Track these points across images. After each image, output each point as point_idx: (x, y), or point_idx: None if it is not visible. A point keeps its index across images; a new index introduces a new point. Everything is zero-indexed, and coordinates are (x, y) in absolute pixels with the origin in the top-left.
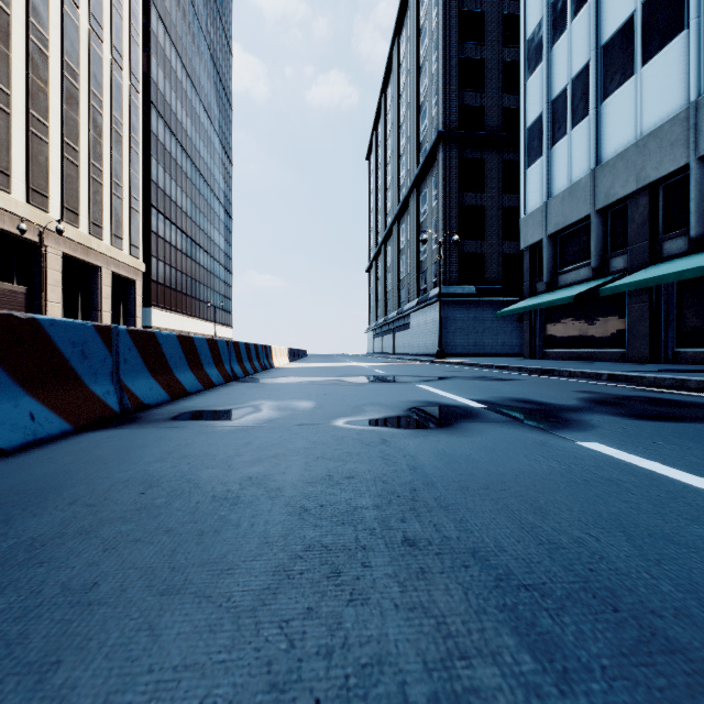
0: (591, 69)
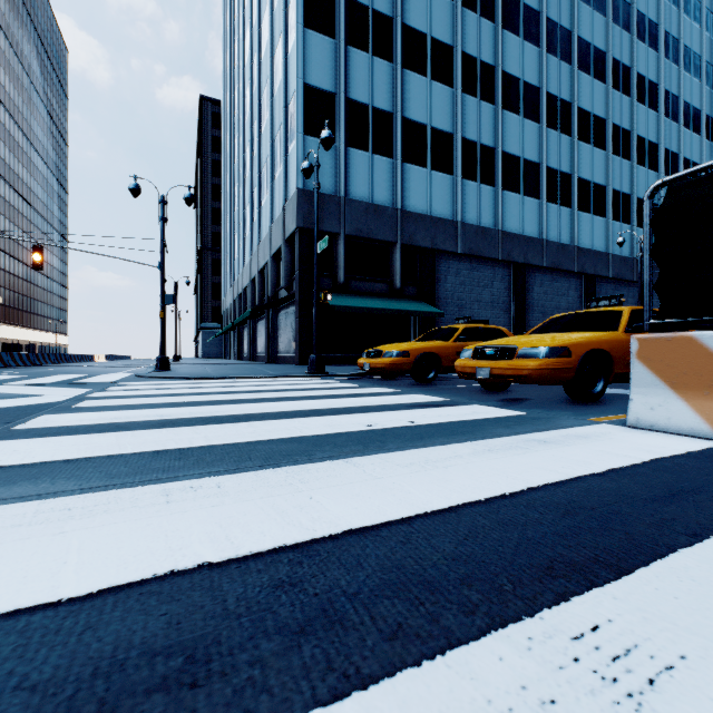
0: (226, 260)
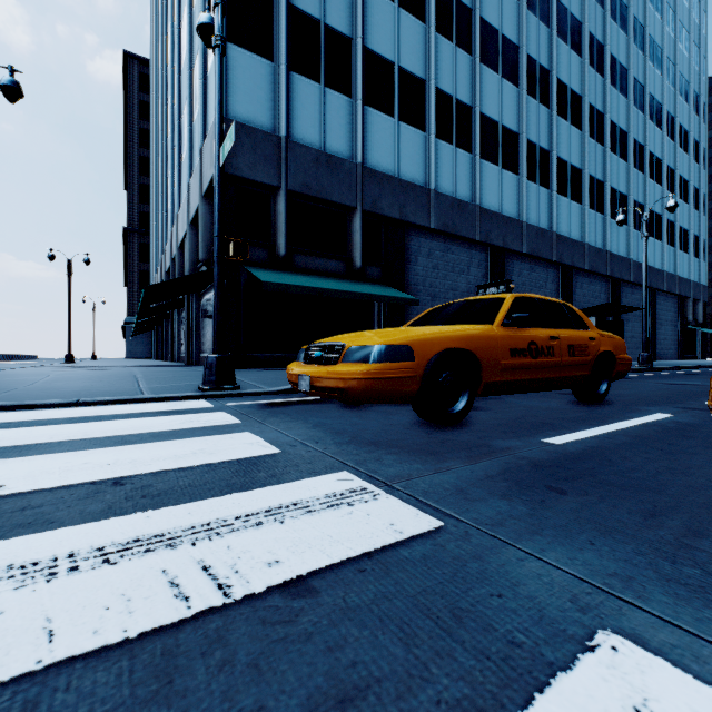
0: (152, 243)
